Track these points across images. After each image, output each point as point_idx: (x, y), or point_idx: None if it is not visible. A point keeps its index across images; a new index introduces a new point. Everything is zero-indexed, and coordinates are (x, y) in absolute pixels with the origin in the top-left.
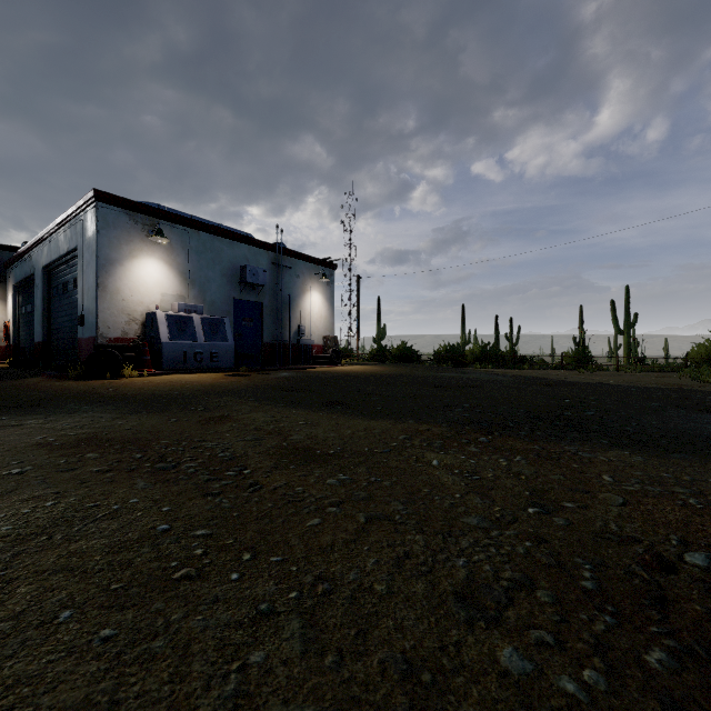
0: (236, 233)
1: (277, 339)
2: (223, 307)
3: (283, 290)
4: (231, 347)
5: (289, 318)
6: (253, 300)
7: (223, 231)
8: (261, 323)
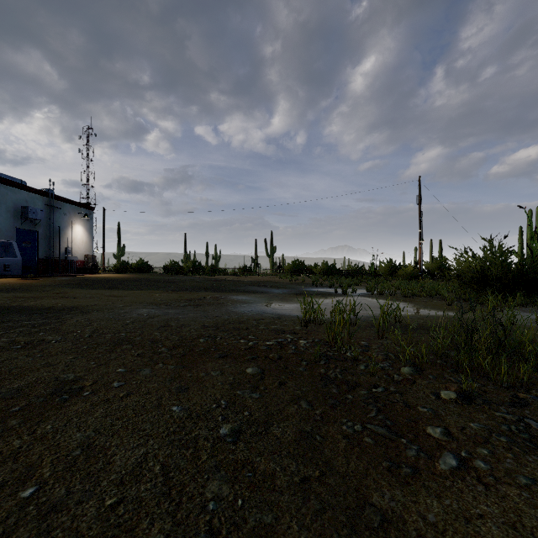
0: (18, 183)
1: (50, 256)
2: (8, 233)
3: (55, 223)
4: (20, 261)
5: (59, 242)
6: (31, 229)
7: (8, 181)
8: (37, 245)
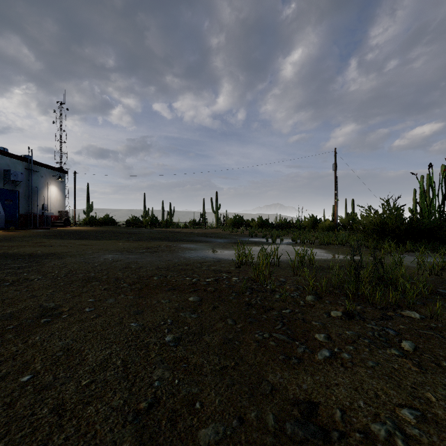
0: (1, 150)
1: (29, 212)
2: None
3: (33, 184)
4: (3, 216)
5: (37, 200)
6: (13, 189)
7: None
8: (18, 203)
